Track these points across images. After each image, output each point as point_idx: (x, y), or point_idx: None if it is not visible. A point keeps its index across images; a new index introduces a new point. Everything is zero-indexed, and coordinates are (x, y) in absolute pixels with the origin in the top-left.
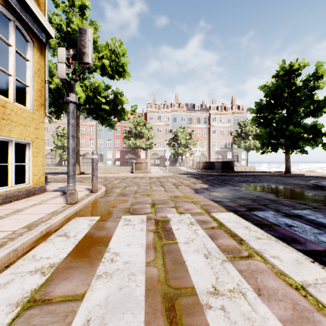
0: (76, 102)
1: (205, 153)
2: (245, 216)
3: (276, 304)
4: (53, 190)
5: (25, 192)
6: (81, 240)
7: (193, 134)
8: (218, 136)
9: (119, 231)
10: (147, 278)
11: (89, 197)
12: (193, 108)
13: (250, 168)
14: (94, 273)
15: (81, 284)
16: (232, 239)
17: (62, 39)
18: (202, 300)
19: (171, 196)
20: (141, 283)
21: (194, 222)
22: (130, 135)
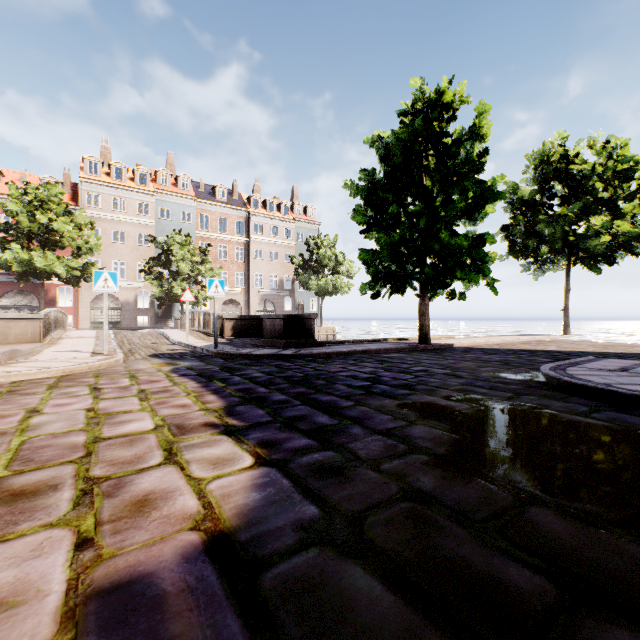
0: None
1: (239, 299)
2: None
3: None
4: None
5: None
6: None
7: (212, 255)
8: (267, 264)
9: None
10: None
11: None
12: (213, 194)
13: (328, 331)
14: None
15: None
16: None
17: None
18: None
19: None
20: None
21: None
22: (11, 236)
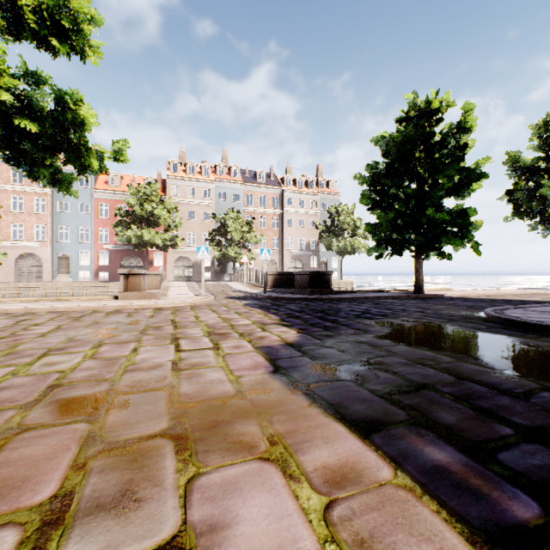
0: None
1: (275, 258)
2: None
3: None
4: None
5: None
6: None
7: (255, 225)
8: (296, 230)
9: None
10: None
11: None
12: (255, 178)
13: (347, 284)
14: None
15: None
16: None
17: None
18: None
19: (186, 402)
20: None
21: None
22: (130, 220)
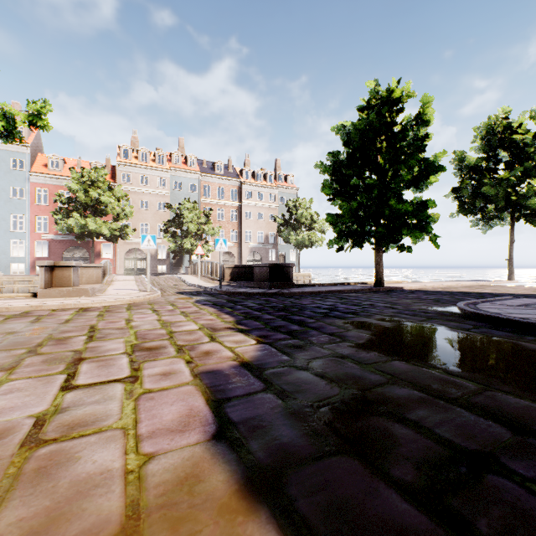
0: None
1: (233, 251)
2: None
3: None
4: None
5: None
6: None
7: (213, 216)
8: (255, 223)
9: None
10: None
11: None
12: (213, 169)
13: (304, 277)
14: None
15: None
16: None
17: None
18: None
19: None
20: None
21: None
22: (73, 207)
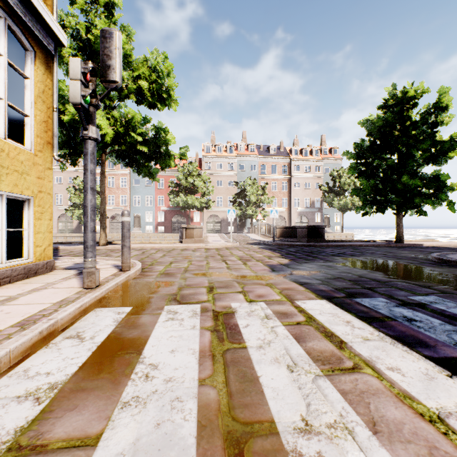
0: (97, 139)
1: (284, 215)
2: (345, 306)
3: (402, 448)
4: (65, 267)
5: (23, 271)
6: (101, 345)
7: (268, 188)
8: (302, 191)
9: (159, 329)
10: (201, 407)
11: (118, 278)
12: (268, 151)
13: (347, 236)
14: (119, 398)
15: (97, 419)
16: (327, 341)
17: (80, 51)
18: (287, 443)
19: (237, 276)
20: (191, 415)
21: (271, 315)
22: (179, 189)
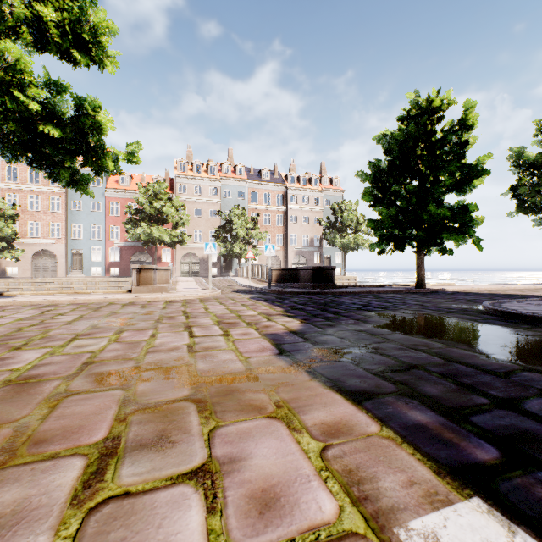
0: None
1: (279, 254)
2: None
3: None
4: None
5: None
6: None
7: (259, 221)
8: (300, 227)
9: None
10: None
11: None
12: (259, 176)
13: (350, 280)
14: None
15: None
16: None
17: None
18: None
19: (203, 376)
20: None
21: None
22: (140, 217)
